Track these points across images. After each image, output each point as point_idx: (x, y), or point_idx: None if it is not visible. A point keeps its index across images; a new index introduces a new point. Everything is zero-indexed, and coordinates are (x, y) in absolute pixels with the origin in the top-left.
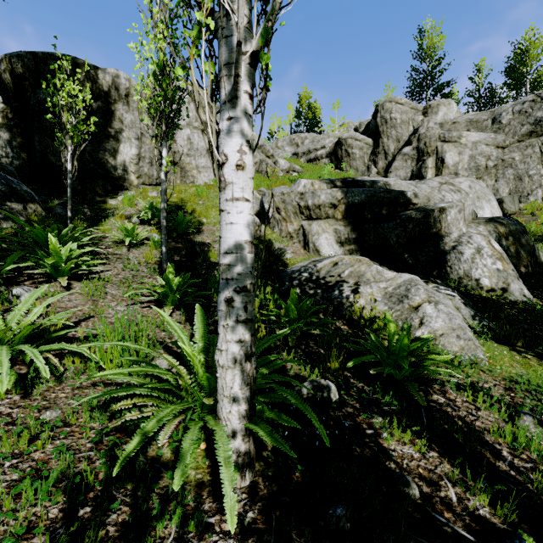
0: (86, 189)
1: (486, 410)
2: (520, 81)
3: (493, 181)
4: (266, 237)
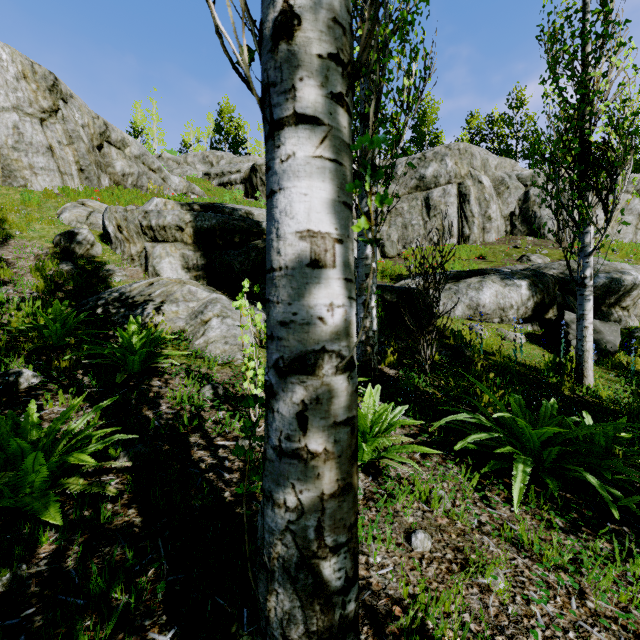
0: None
1: (192, 387)
2: (422, 140)
3: (387, 227)
4: (102, 258)
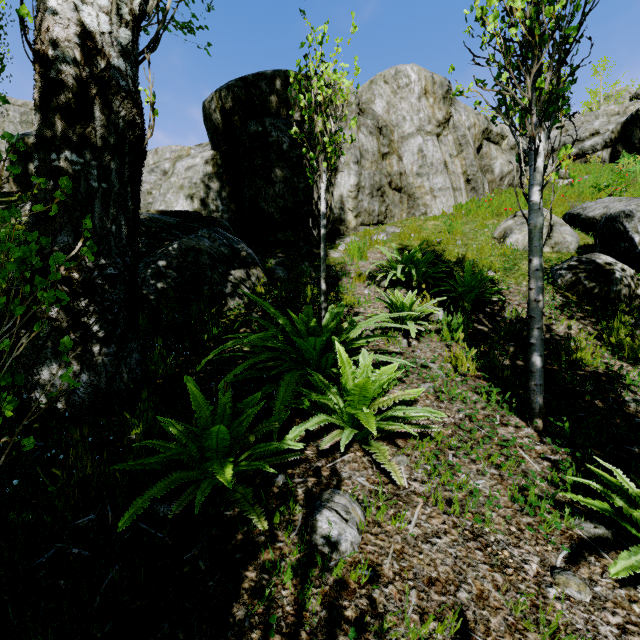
0: (299, 240)
1: None
2: None
3: None
4: None
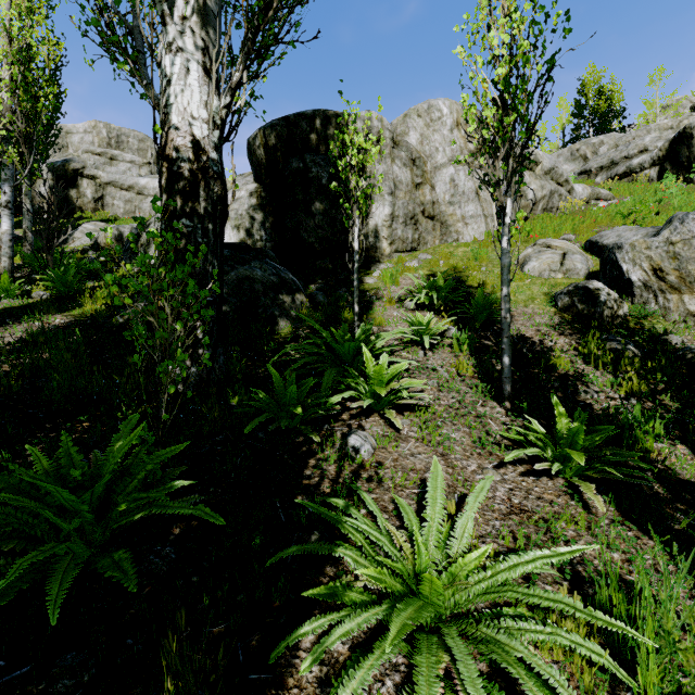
0: (337, 267)
1: None
2: None
3: None
4: (637, 322)
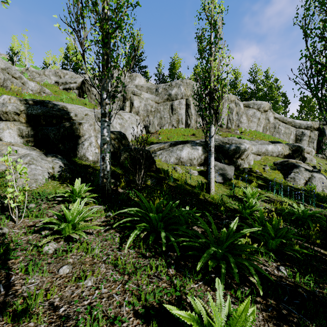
0: None
1: None
2: (173, 76)
3: (152, 118)
4: None
